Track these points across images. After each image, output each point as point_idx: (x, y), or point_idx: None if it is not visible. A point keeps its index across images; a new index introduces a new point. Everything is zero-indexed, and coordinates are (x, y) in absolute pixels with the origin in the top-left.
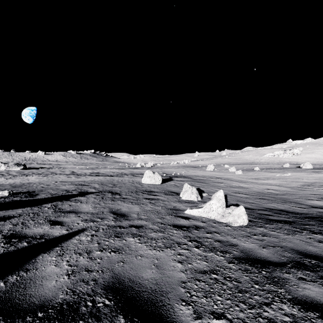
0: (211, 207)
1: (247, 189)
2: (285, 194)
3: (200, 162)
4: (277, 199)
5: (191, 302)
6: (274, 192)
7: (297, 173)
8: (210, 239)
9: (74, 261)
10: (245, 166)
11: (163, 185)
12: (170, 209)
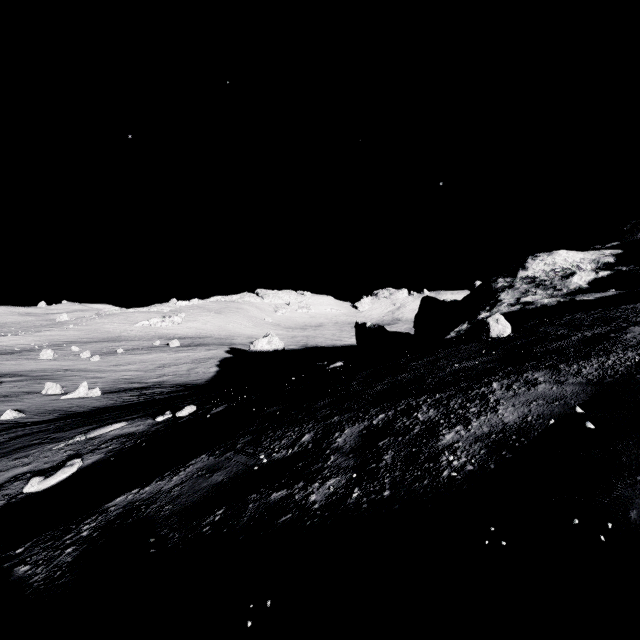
0: (80, 391)
1: (105, 378)
2: (137, 377)
3: (12, 340)
4: (127, 382)
5: (85, 405)
6: (129, 377)
7: (160, 354)
8: (84, 400)
9: (39, 410)
10: (105, 347)
11: (2, 389)
12: (48, 399)
